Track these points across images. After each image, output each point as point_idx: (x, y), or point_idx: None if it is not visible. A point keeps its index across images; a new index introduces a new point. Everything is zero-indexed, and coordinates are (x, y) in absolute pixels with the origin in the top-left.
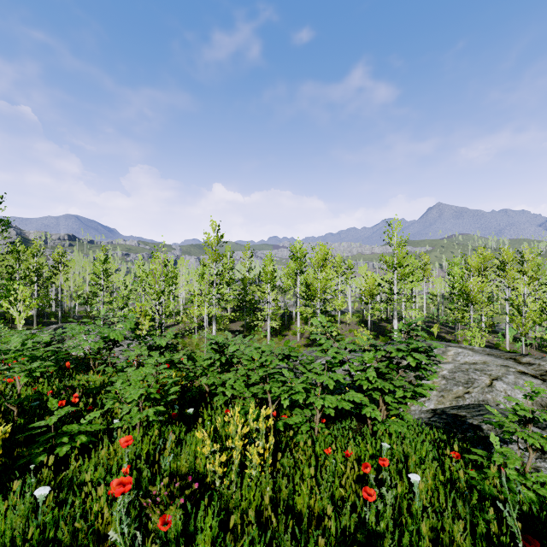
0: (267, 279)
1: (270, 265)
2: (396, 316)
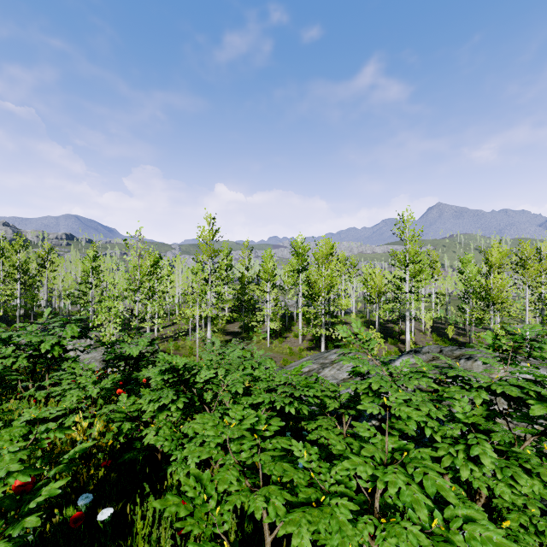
0: (266, 276)
1: (270, 262)
2: (408, 317)
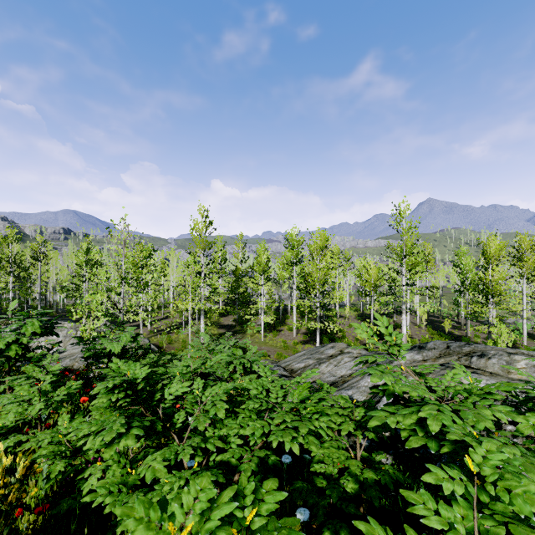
0: (260, 269)
1: (264, 254)
2: (404, 310)
